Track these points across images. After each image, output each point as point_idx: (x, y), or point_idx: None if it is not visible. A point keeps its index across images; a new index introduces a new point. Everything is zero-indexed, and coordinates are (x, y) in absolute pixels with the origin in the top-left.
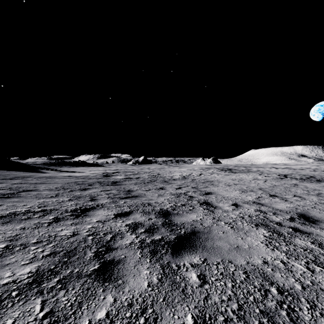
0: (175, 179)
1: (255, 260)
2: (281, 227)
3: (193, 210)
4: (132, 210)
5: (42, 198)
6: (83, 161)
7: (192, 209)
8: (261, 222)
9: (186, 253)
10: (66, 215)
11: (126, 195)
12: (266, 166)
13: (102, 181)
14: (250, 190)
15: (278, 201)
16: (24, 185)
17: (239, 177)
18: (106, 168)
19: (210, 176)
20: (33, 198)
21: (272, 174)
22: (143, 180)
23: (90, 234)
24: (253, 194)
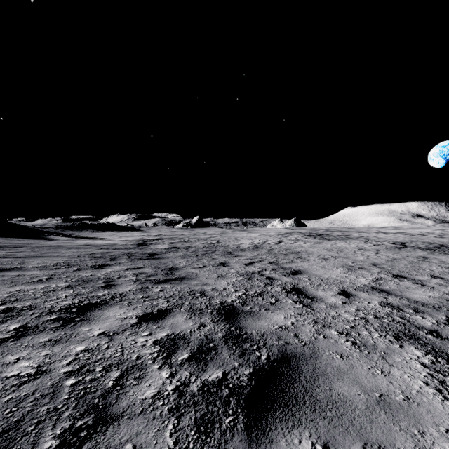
0: (243, 250)
1: (438, 443)
2: (444, 342)
3: (277, 304)
4: (171, 306)
5: (21, 283)
6: (113, 223)
7: (275, 302)
8: (403, 330)
9: (279, 425)
10: (44, 321)
11: (166, 276)
12: (369, 231)
13: (133, 253)
14: (360, 266)
15: (410, 286)
16: (5, 259)
17: (336, 246)
18: (144, 233)
19: (294, 245)
20: (4, 284)
21: (383, 242)
22: (196, 251)
23: (74, 371)
24: (366, 274)
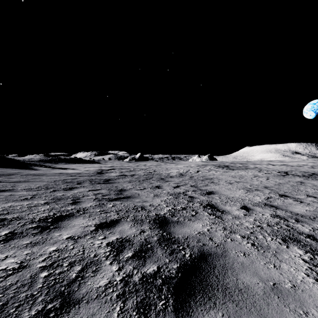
0: (172, 177)
1: None
2: None
3: (197, 216)
4: (120, 217)
5: (12, 201)
6: (80, 158)
7: (195, 214)
8: (288, 235)
9: (199, 307)
10: (27, 228)
11: (117, 195)
12: (262, 163)
13: (94, 179)
14: (255, 188)
15: (292, 202)
16: (1, 183)
17: (238, 174)
18: (101, 165)
19: (209, 173)
20: None
21: (272, 171)
22: (138, 177)
23: (47, 266)
24: (260, 194)
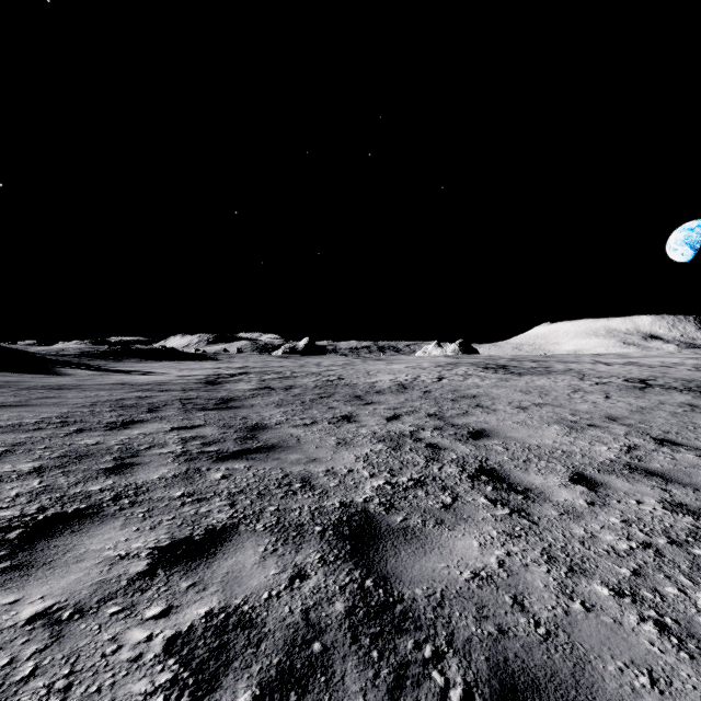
0: (381, 392)
1: None
2: None
3: (457, 508)
4: (238, 517)
5: None
6: (172, 348)
7: (452, 503)
8: None
9: None
10: None
11: (241, 442)
12: (580, 360)
13: (193, 399)
14: (588, 422)
15: (698, 462)
16: None
17: (535, 385)
18: (221, 364)
19: (465, 383)
20: None
21: (610, 379)
22: (301, 394)
23: None
24: (606, 437)
